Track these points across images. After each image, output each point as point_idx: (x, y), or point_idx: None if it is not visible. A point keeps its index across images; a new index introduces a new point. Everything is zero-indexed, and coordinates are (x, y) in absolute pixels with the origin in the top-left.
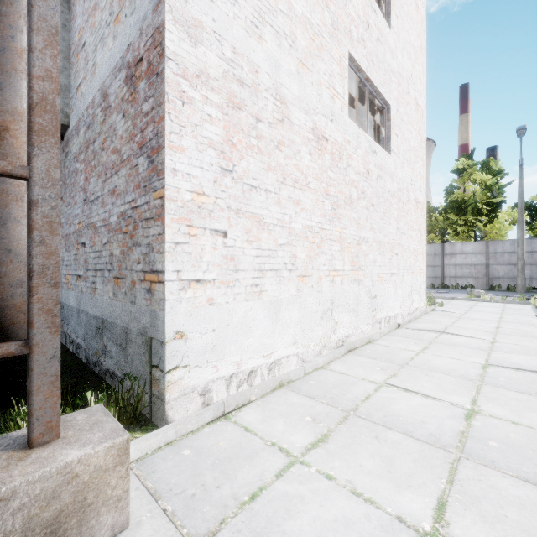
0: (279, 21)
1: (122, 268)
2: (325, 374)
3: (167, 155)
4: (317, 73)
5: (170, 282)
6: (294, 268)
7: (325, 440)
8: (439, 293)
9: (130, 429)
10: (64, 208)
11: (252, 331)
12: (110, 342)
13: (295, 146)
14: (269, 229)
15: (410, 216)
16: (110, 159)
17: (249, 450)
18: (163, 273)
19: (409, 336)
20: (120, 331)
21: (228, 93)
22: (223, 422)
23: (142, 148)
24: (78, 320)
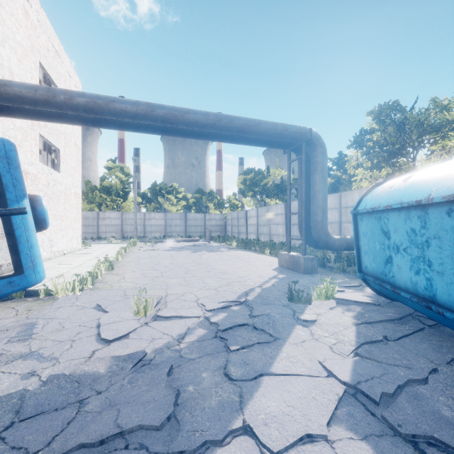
0: (11, 132)
1: None
2: None
3: None
4: (25, 147)
5: None
6: None
7: None
8: (94, 242)
9: None
10: None
11: (1, 250)
12: None
13: None
14: None
15: (72, 201)
16: None
17: None
18: None
19: (69, 256)
20: None
21: None
22: None
23: None
24: None
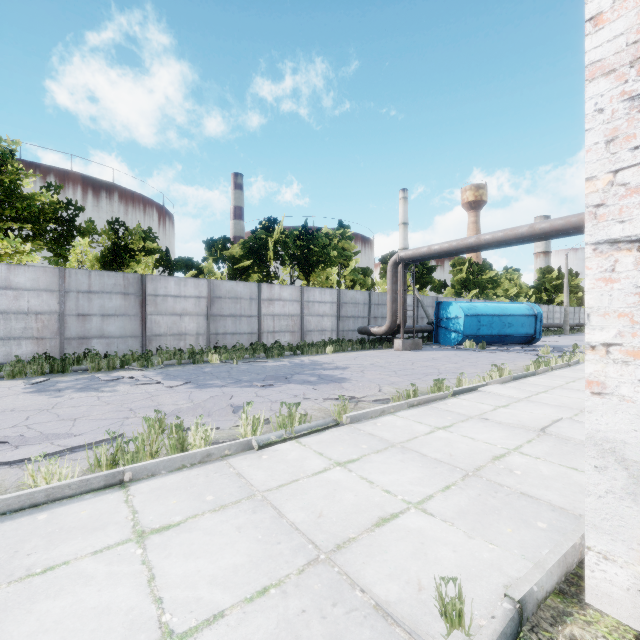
0: None
1: None
2: None
3: None
4: None
5: None
6: None
7: None
8: None
9: None
10: None
11: None
12: None
13: None
14: None
15: None
16: None
17: None
18: None
19: None
20: None
21: None
22: None
23: None
24: None
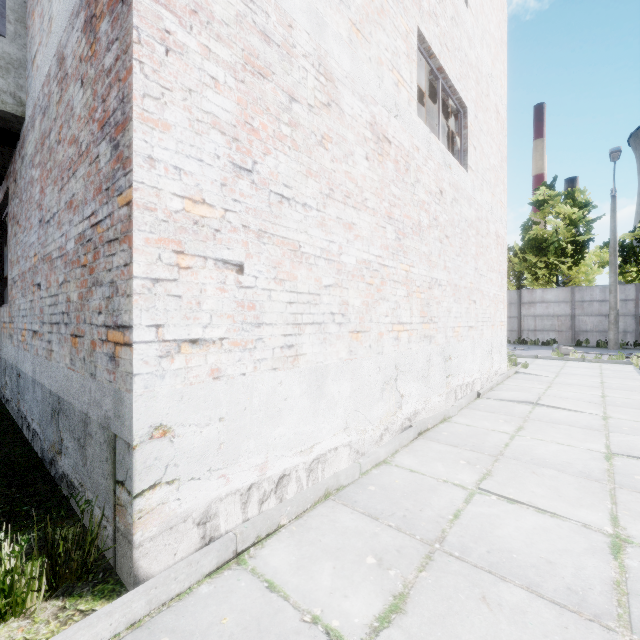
0: None
1: (80, 321)
2: (389, 473)
3: (137, 132)
4: (377, 46)
5: (143, 344)
6: (346, 321)
7: (401, 607)
8: (517, 350)
9: (75, 590)
10: (20, 236)
11: (282, 415)
12: (66, 434)
13: (347, 145)
14: (309, 263)
15: (490, 254)
16: (66, 154)
17: (273, 635)
18: (130, 329)
19: (494, 410)
20: (78, 417)
21: (245, 49)
22: (234, 571)
23: (103, 127)
24: (33, 395)
